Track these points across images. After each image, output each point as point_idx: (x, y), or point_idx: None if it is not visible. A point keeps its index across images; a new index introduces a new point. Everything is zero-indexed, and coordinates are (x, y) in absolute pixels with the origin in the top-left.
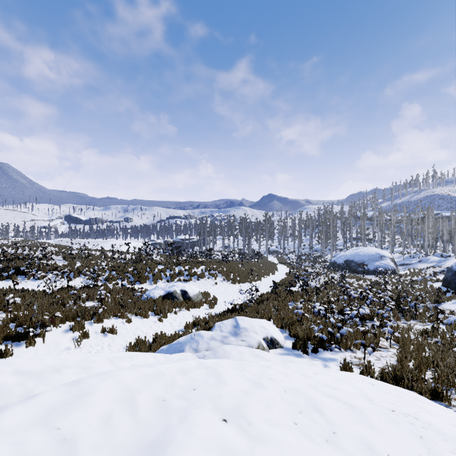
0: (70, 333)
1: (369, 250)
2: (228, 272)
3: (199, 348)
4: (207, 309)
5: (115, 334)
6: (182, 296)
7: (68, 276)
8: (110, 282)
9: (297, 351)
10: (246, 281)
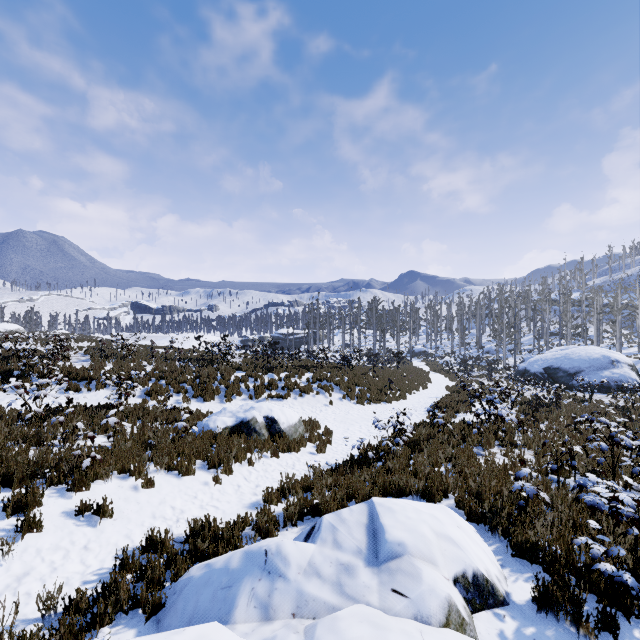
0: (1, 519)
1: (589, 351)
2: (351, 384)
3: (275, 604)
4: (313, 454)
5: (108, 517)
6: (267, 429)
7: (88, 386)
8: (153, 398)
9: (554, 623)
10: (381, 399)
